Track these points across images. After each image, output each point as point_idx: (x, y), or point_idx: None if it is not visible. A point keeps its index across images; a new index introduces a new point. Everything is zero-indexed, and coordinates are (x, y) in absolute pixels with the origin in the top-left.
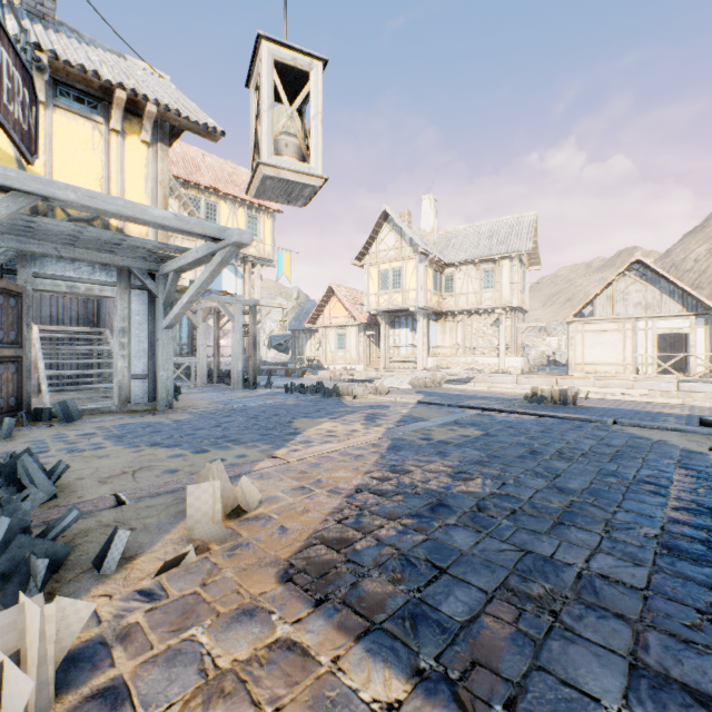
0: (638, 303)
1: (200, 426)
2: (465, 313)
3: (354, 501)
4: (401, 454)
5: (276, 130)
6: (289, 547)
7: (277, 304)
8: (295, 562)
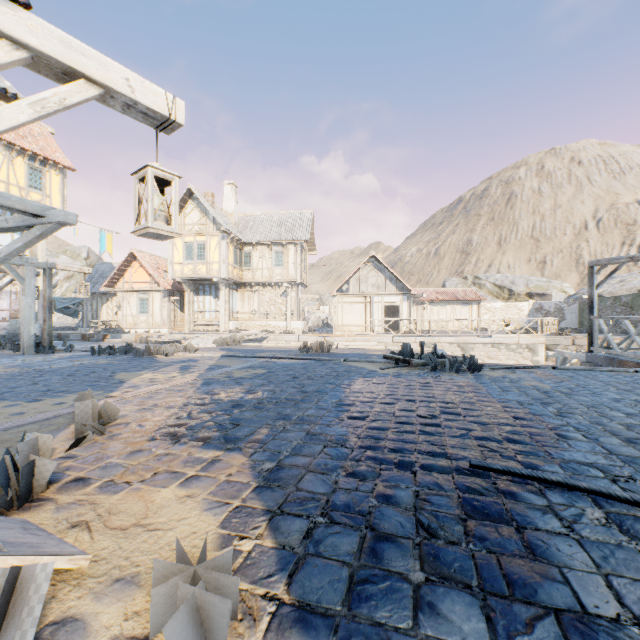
0: (374, 284)
1: (15, 385)
2: (261, 284)
3: (184, 409)
4: (212, 386)
5: (156, 210)
6: (150, 431)
7: (78, 268)
8: (156, 434)
